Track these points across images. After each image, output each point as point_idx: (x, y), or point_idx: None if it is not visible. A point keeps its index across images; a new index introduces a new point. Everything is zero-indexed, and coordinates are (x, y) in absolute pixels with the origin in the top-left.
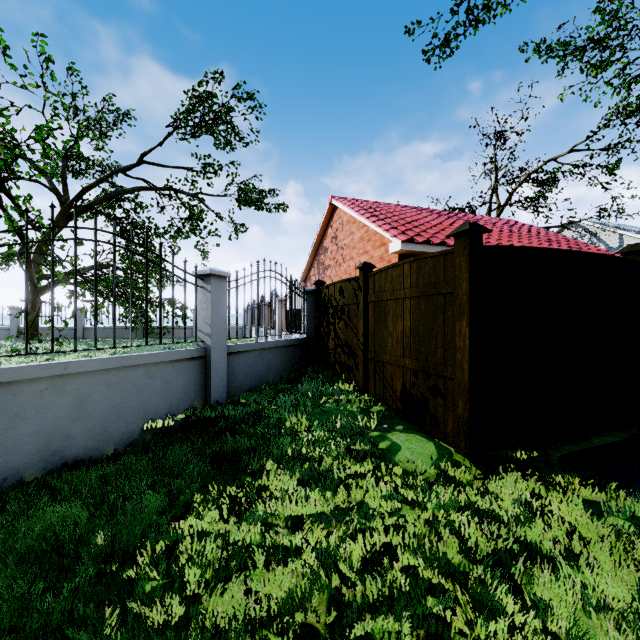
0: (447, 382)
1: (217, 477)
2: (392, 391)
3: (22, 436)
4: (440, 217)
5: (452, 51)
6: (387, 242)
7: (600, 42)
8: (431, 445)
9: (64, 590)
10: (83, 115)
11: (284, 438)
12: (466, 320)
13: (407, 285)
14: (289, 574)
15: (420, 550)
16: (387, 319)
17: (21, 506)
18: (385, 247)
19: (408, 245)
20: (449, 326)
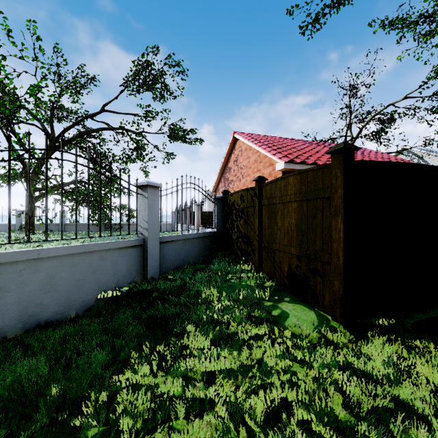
0: (324, 265)
1: (149, 338)
2: (280, 271)
3: (5, 304)
4: (311, 145)
5: (321, 26)
6: (274, 163)
7: (429, 17)
8: (312, 313)
9: (21, 437)
10: (64, 79)
11: (200, 306)
12: (341, 218)
13: (292, 192)
14: (204, 427)
15: (312, 407)
16: (276, 217)
17: (1, 359)
18: (272, 166)
19: (289, 165)
20: (326, 222)
